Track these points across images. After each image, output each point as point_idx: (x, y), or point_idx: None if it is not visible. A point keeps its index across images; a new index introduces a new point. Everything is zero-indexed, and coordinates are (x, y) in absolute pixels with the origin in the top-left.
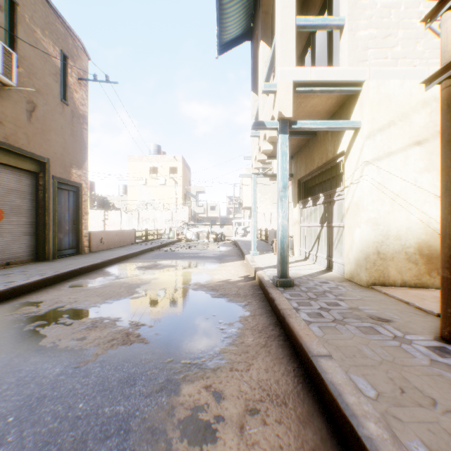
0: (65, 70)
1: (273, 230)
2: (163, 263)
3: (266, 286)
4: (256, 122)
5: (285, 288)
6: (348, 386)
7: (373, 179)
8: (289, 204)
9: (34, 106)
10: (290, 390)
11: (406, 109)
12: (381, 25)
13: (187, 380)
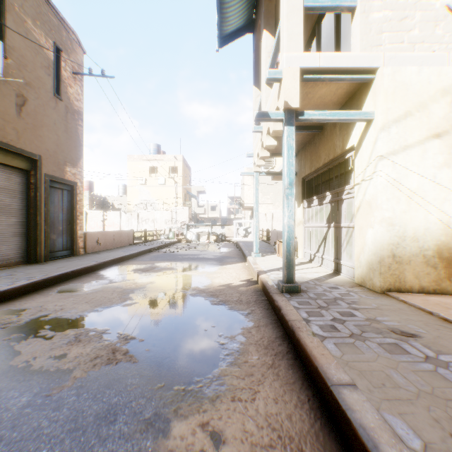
0: (58, 64)
1: (275, 231)
2: (161, 265)
3: (270, 292)
4: (260, 113)
5: (291, 295)
6: (384, 432)
7: (388, 175)
8: None
9: (24, 100)
10: (307, 430)
11: (424, 98)
12: (397, 6)
13: (179, 414)
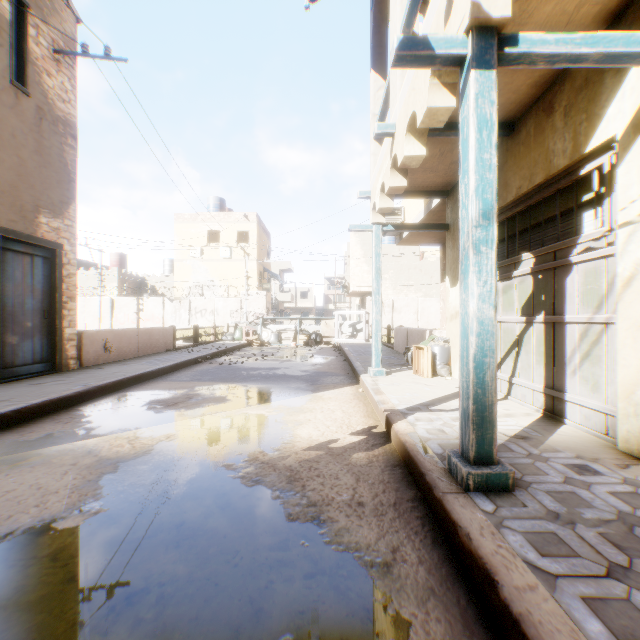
0: (22, 29)
1: (403, 328)
2: (206, 391)
3: (434, 486)
4: (408, 40)
5: (493, 499)
6: None
7: None
8: (421, 288)
9: None
10: None
11: None
12: None
13: None
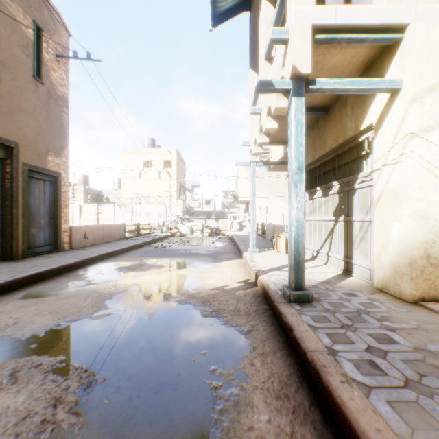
0: (39, 44)
1: (271, 225)
2: (150, 262)
3: (274, 301)
4: (262, 81)
5: (301, 305)
6: None
7: (421, 157)
8: (286, 198)
9: None
10: None
11: None
12: None
13: None
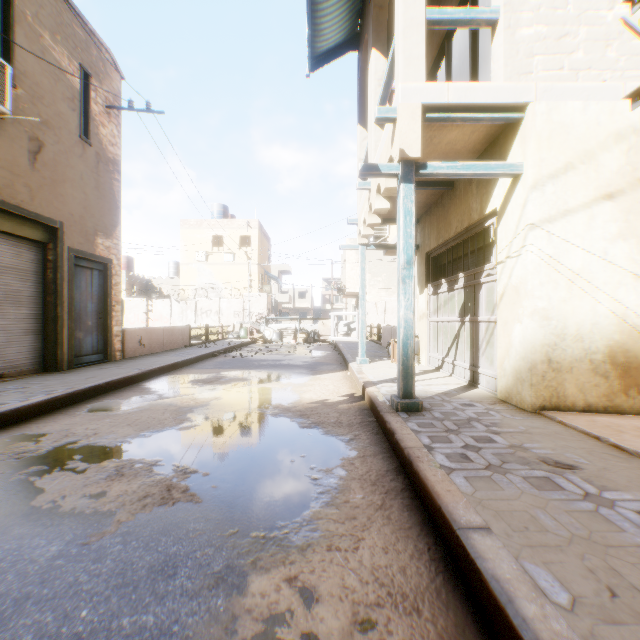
0: (86, 94)
1: (388, 327)
2: (230, 374)
3: (380, 411)
4: (367, 165)
5: (409, 414)
6: (522, 584)
7: (542, 250)
8: None
9: (39, 145)
10: (425, 586)
11: (591, 146)
12: (554, 19)
13: (258, 566)
